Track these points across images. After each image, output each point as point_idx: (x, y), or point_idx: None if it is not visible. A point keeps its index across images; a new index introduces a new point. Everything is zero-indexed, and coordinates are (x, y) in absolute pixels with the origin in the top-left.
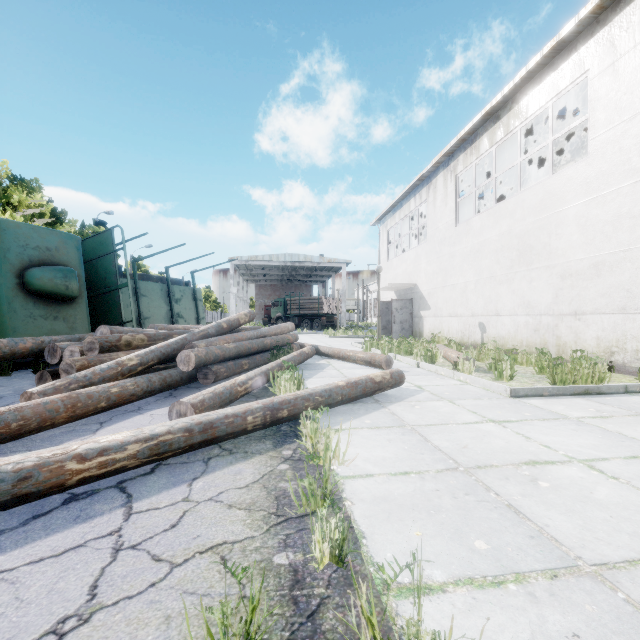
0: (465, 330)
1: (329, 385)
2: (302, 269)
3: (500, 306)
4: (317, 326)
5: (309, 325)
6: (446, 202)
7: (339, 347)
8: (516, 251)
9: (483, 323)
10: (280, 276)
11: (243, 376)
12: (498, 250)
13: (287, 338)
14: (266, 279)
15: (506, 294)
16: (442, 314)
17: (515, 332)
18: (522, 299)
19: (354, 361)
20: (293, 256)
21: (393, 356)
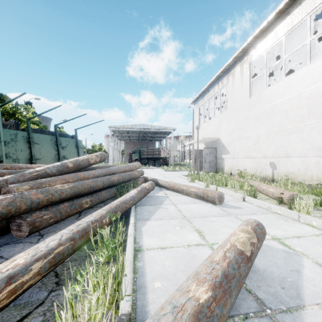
0: (258, 167)
1: (179, 318)
2: (149, 133)
3: (290, 150)
4: (157, 164)
5: (153, 163)
6: (242, 83)
7: (172, 178)
8: (306, 108)
9: (274, 162)
10: (137, 137)
11: (25, 255)
12: (288, 110)
13: (134, 174)
14: (130, 139)
15: (296, 141)
16: (239, 156)
17: (305, 169)
18: (312, 144)
19: (187, 194)
20: (144, 125)
21: (215, 188)
